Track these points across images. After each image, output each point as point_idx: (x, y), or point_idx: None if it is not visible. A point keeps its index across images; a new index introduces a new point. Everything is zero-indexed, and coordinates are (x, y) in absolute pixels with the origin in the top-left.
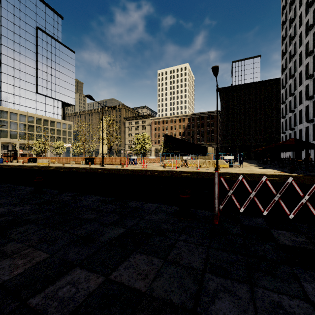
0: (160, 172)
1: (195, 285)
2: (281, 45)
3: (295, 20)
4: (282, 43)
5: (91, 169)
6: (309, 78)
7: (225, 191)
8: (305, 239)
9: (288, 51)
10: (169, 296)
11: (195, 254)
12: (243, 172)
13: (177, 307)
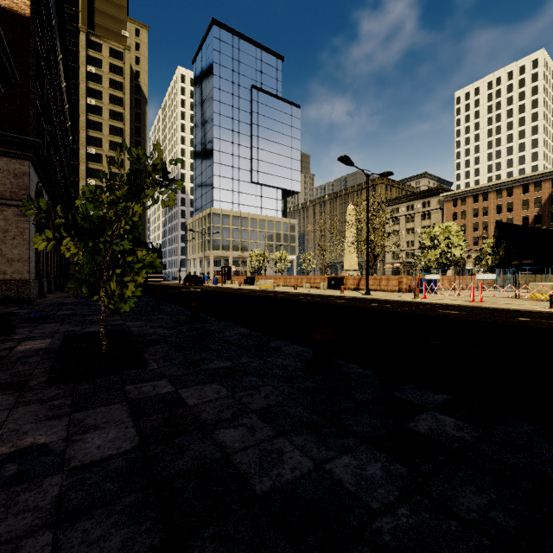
0: None
1: None
2: None
3: None
4: None
5: (351, 299)
6: None
7: None
8: None
9: None
10: None
11: None
12: None
13: None
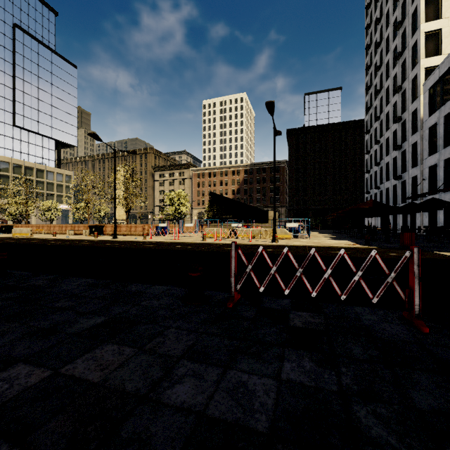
0: (195, 245)
1: (162, 372)
2: (365, 75)
3: (381, 44)
4: (366, 73)
5: (97, 241)
6: (397, 121)
7: (268, 268)
8: (321, 320)
9: (373, 84)
10: (124, 384)
11: (181, 341)
12: (306, 244)
13: (127, 394)
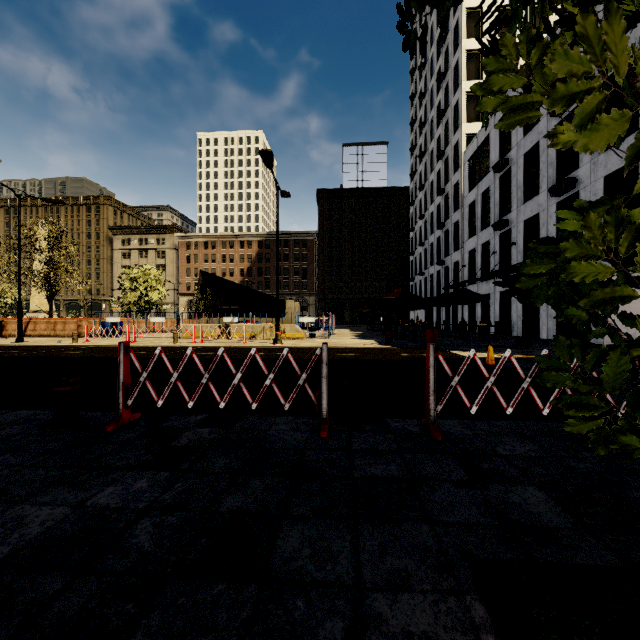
0: (154, 350)
1: None
2: (411, 132)
3: (425, 97)
4: (411, 130)
5: None
6: (440, 194)
7: (229, 378)
8: (218, 435)
9: (418, 145)
10: None
11: None
12: (316, 345)
13: None
